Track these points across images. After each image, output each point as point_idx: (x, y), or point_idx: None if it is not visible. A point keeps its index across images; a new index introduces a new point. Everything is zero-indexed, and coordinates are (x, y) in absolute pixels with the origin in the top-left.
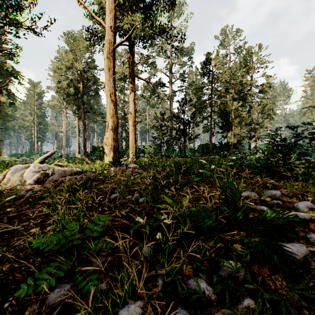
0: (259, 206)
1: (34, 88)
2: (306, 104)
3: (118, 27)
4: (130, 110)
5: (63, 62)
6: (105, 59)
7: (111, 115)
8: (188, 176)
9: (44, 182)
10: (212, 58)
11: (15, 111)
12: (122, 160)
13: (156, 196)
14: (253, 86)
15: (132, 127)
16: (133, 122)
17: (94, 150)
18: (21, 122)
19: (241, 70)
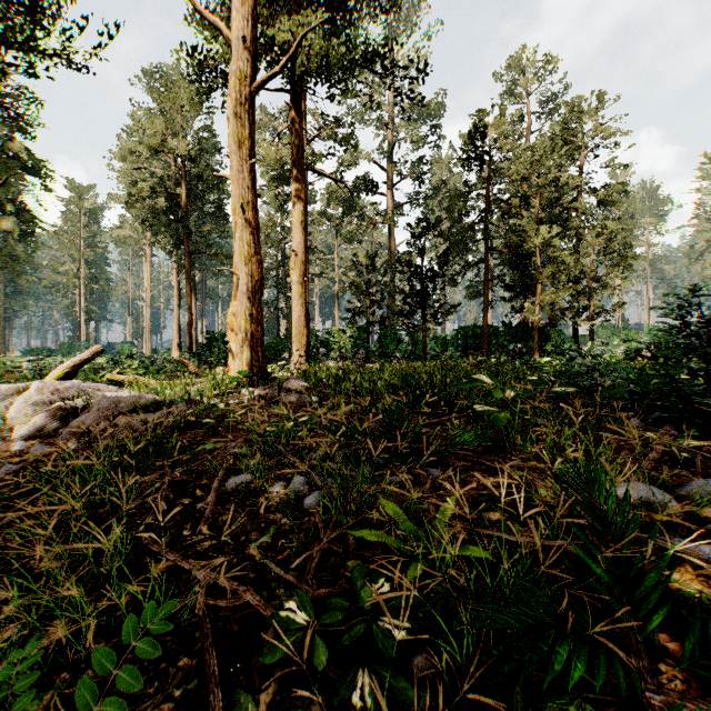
0: (694, 547)
1: (79, 199)
2: (705, 233)
3: (264, 42)
4: (293, 246)
5: (144, 138)
6: (229, 119)
7: (246, 257)
8: (442, 419)
9: (62, 433)
10: (488, 125)
11: (33, 251)
12: (274, 366)
13: (356, 485)
14: (585, 190)
15: (298, 288)
16: (301, 276)
17: (212, 341)
18: (51, 277)
19: (556, 152)
